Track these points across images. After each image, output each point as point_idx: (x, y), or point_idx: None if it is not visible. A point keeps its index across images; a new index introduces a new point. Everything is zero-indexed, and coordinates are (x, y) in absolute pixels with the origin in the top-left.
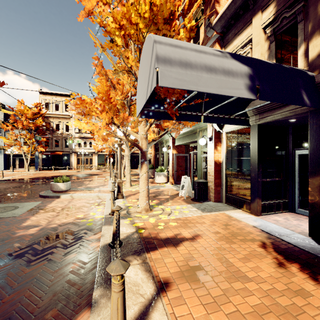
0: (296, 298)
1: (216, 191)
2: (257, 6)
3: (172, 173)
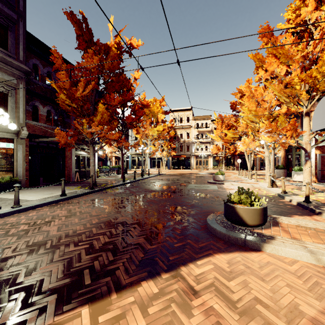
0: None
1: None
2: None
3: (314, 172)
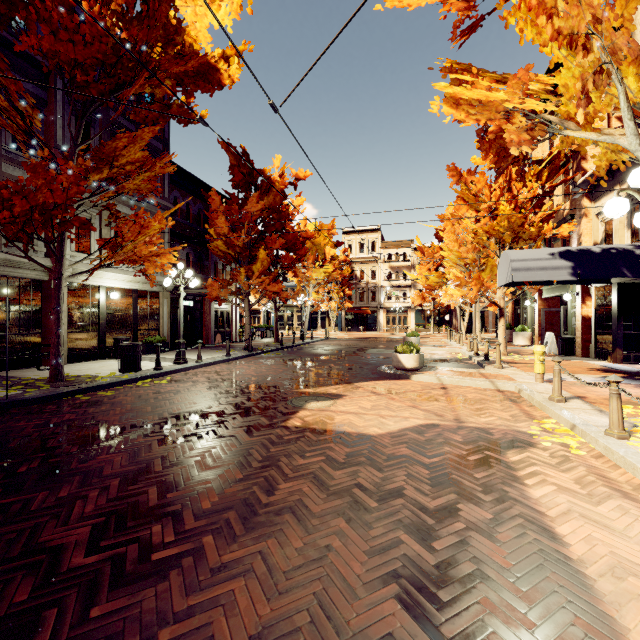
0: (581, 372)
1: (584, 346)
2: (616, 179)
3: (538, 333)
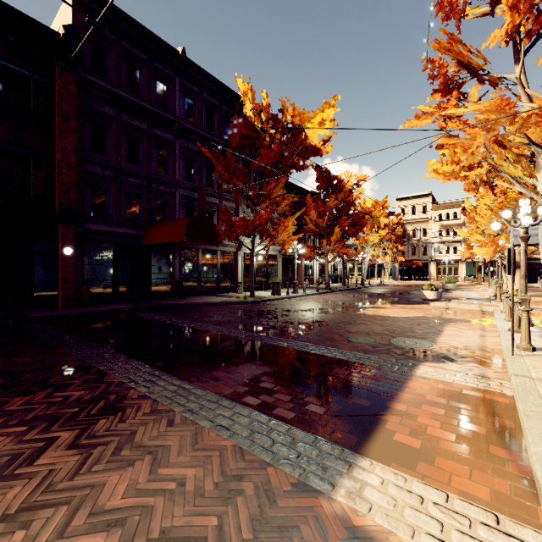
0: None
1: None
2: None
3: None
